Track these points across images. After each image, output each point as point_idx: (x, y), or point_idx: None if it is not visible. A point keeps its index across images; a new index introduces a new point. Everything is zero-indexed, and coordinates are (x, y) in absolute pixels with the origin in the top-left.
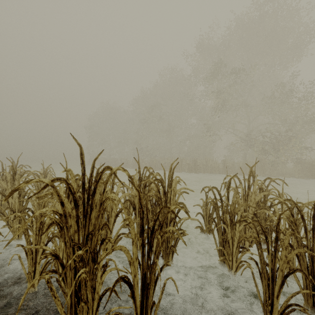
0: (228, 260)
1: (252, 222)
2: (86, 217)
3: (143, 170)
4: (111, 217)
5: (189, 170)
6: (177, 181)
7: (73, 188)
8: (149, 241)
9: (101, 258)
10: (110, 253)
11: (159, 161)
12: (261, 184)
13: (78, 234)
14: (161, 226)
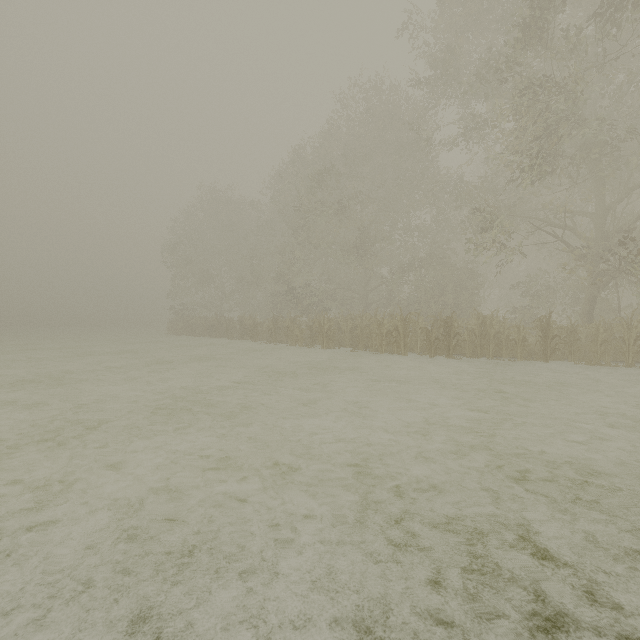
0: None
1: None
2: None
3: None
4: None
5: (430, 349)
6: None
7: None
8: None
9: None
10: None
11: (338, 324)
12: None
13: None
14: None
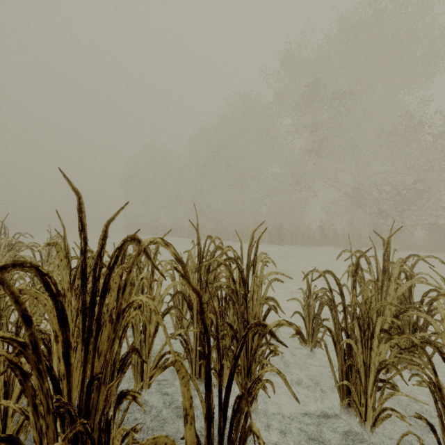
0: (358, 403)
1: (420, 344)
2: (87, 343)
3: (206, 241)
4: (151, 324)
5: (271, 241)
6: (264, 262)
7: (54, 284)
8: (223, 406)
9: (113, 442)
10: (149, 385)
11: (227, 228)
12: (403, 265)
13: (68, 381)
14: (248, 368)
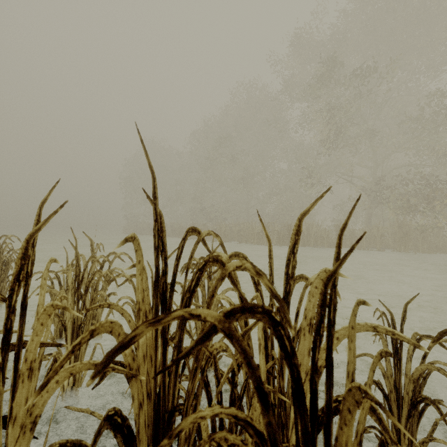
0: None
1: None
2: None
3: (184, 240)
4: None
5: (280, 242)
6: (356, 306)
7: None
8: None
9: None
10: None
11: (231, 228)
12: None
13: None
14: None
